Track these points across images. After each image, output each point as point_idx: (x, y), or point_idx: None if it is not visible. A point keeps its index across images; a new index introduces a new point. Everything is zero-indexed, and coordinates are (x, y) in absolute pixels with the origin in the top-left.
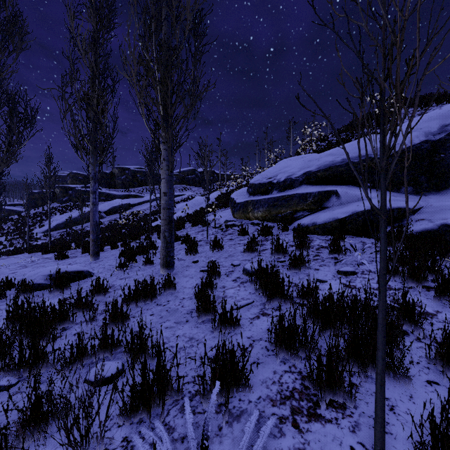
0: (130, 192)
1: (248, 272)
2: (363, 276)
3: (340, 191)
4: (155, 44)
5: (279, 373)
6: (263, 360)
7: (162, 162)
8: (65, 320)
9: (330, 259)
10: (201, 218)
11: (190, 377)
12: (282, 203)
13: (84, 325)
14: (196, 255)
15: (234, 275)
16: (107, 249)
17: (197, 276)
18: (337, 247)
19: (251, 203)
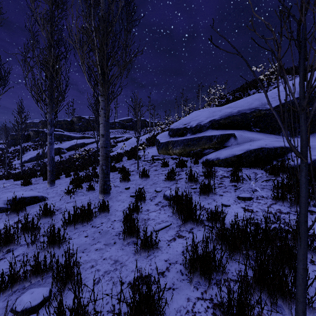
0: (85, 134)
1: (167, 197)
2: (258, 201)
3: (237, 134)
4: (93, 16)
5: (192, 301)
6: (178, 285)
7: (100, 110)
8: (11, 243)
9: (231, 186)
10: (134, 153)
11: (110, 305)
12: (194, 143)
13: (27, 246)
14: (128, 183)
15: (156, 199)
16: (63, 177)
17: (127, 201)
18: (236, 177)
19: (171, 143)
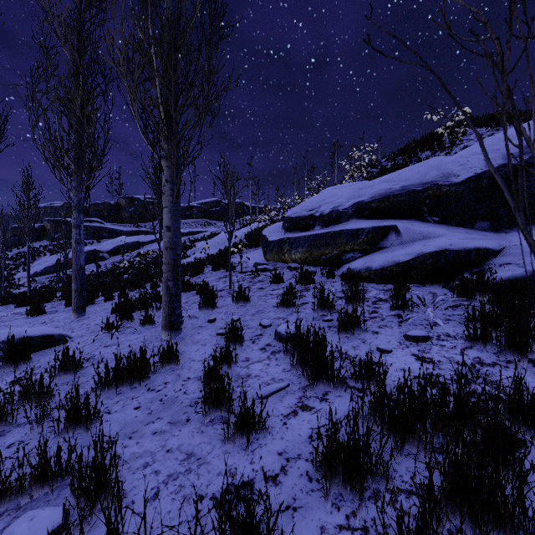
0: (140, 227)
1: (282, 337)
2: (440, 343)
3: (401, 227)
4: (151, 17)
5: (330, 532)
6: (302, 501)
7: (164, 184)
8: None
9: (392, 316)
10: (224, 260)
11: None
12: (326, 242)
13: (29, 427)
14: (214, 311)
15: (263, 340)
16: (100, 302)
17: (211, 343)
18: (401, 301)
19: (287, 242)
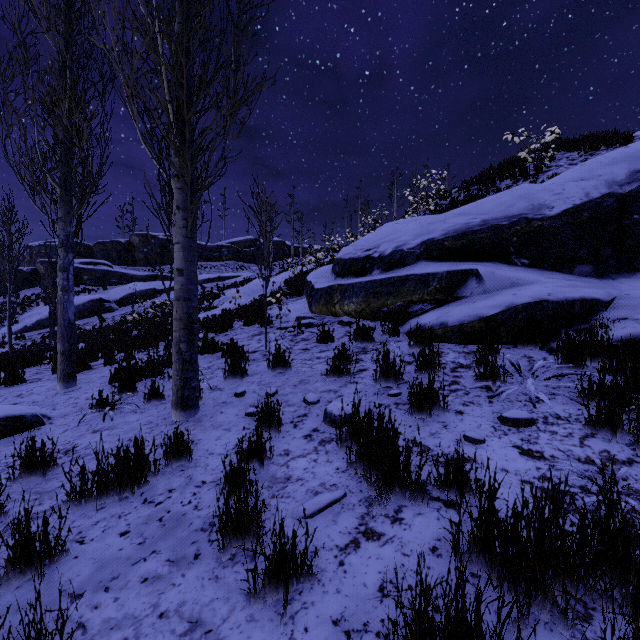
0: (157, 271)
1: (334, 420)
2: (549, 429)
3: (483, 271)
4: None
5: None
6: None
7: (175, 212)
8: None
9: (479, 389)
10: (259, 312)
11: None
12: (388, 290)
13: None
14: (243, 380)
15: (308, 424)
16: (98, 366)
17: (238, 426)
18: (491, 369)
19: (338, 289)
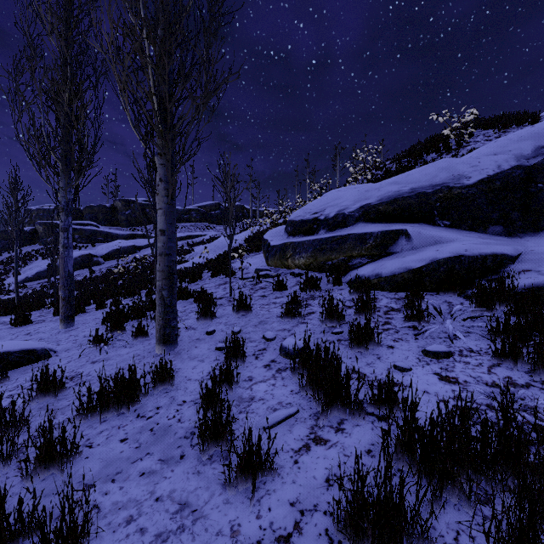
0: (137, 231)
1: (288, 352)
2: (463, 360)
3: (411, 231)
4: None
5: None
6: None
7: (158, 183)
8: None
9: (407, 328)
10: (224, 265)
11: None
12: (332, 247)
13: None
14: (213, 321)
15: (267, 356)
16: (91, 310)
17: (210, 358)
18: (417, 312)
19: (290, 246)
